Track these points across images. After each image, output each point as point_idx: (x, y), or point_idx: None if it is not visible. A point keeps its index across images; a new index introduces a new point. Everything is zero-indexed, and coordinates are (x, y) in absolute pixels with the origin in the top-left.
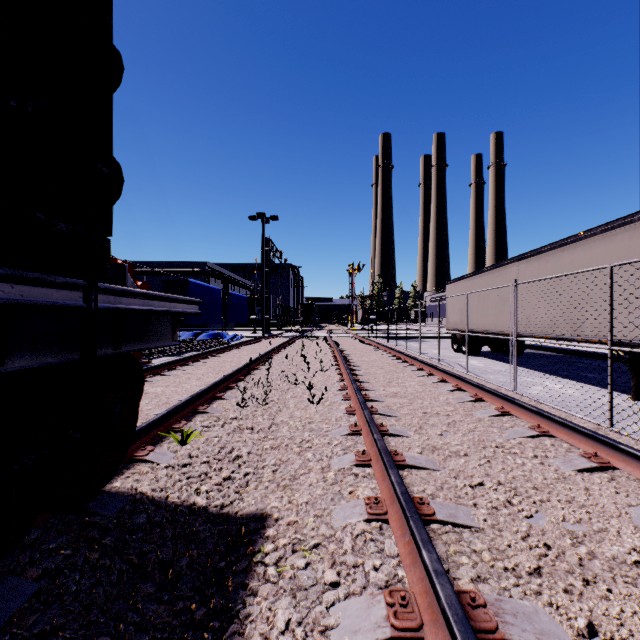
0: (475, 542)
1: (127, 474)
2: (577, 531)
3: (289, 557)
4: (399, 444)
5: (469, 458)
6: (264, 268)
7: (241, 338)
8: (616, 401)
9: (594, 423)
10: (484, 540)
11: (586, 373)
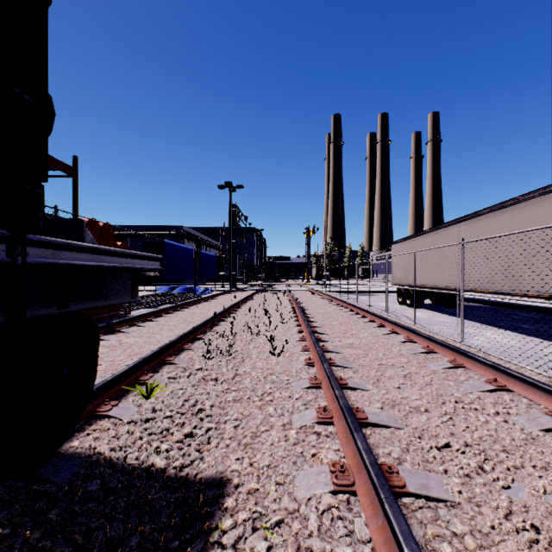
0: (454, 522)
1: (87, 431)
2: None
3: (249, 537)
4: (359, 398)
5: (431, 415)
6: (231, 231)
7: (211, 292)
8: None
9: (545, 376)
10: (463, 519)
11: (521, 324)
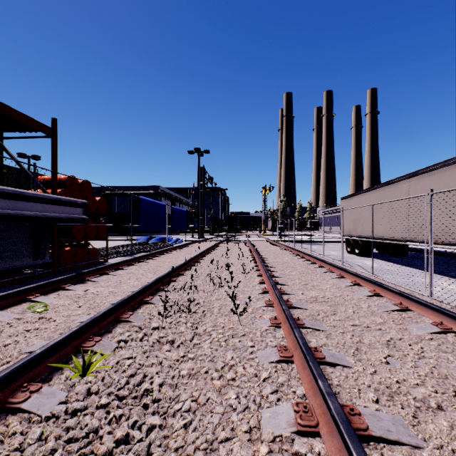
0: None
1: None
2: None
3: None
4: (343, 382)
5: (451, 417)
6: (199, 189)
7: (182, 241)
8: None
9: None
10: None
11: None
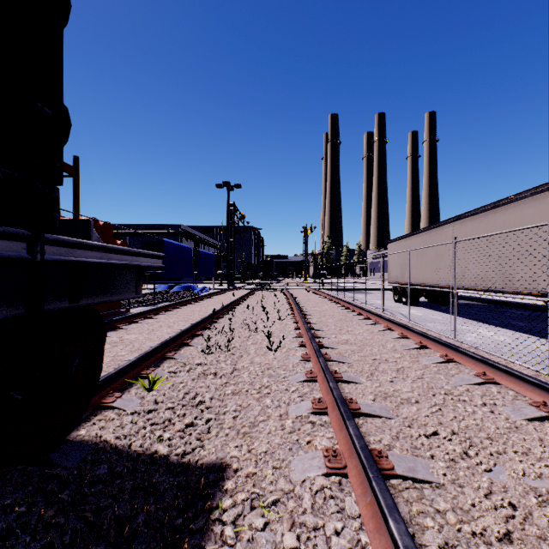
0: (437, 500)
1: (93, 421)
2: (540, 488)
3: (247, 515)
4: (353, 391)
5: (421, 406)
6: (229, 229)
7: (209, 290)
8: (546, 347)
9: (533, 370)
10: (446, 498)
11: (515, 321)
